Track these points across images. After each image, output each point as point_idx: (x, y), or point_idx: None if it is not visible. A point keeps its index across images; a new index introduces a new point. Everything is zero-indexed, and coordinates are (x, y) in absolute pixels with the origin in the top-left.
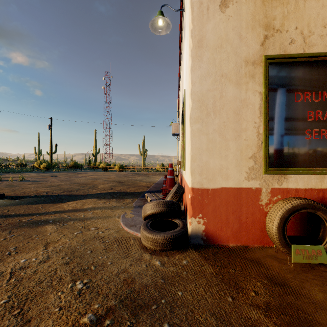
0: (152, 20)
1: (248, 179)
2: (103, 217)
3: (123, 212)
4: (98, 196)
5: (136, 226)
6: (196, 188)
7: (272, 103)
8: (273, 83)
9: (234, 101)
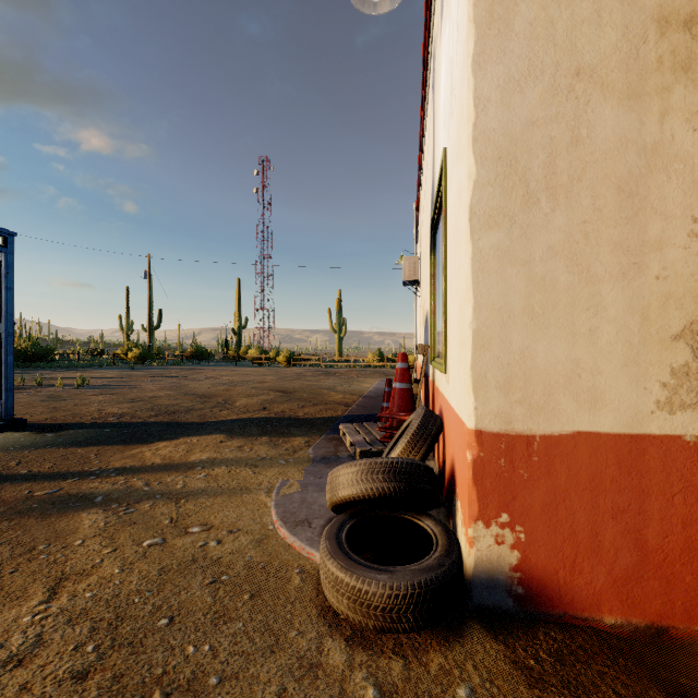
0: None
1: (668, 406)
2: (231, 490)
3: (281, 477)
4: (228, 429)
5: (310, 523)
6: (490, 432)
7: None
8: None
9: (618, 153)
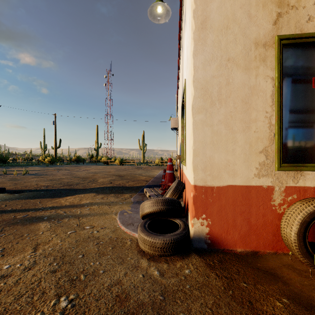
0: (150, 7)
1: (258, 175)
2: (100, 214)
3: (120, 209)
4: (96, 191)
5: (133, 224)
6: (199, 185)
7: (286, 90)
8: (287, 67)
9: (242, 88)
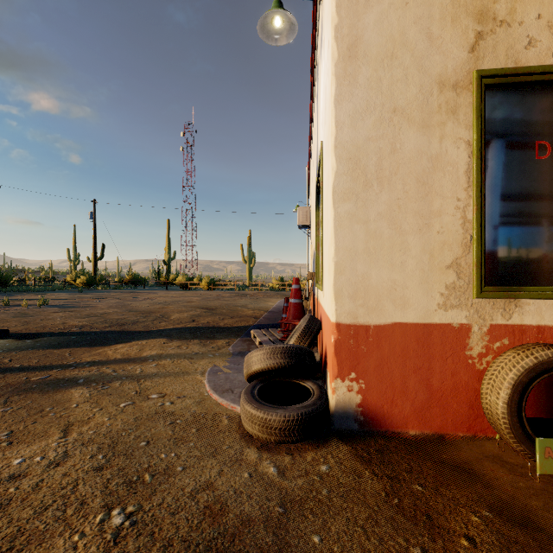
0: (262, 17)
1: (444, 307)
2: (176, 373)
3: (211, 365)
4: (168, 335)
5: (233, 391)
6: (345, 324)
7: (491, 163)
8: (493, 123)
9: (417, 159)
